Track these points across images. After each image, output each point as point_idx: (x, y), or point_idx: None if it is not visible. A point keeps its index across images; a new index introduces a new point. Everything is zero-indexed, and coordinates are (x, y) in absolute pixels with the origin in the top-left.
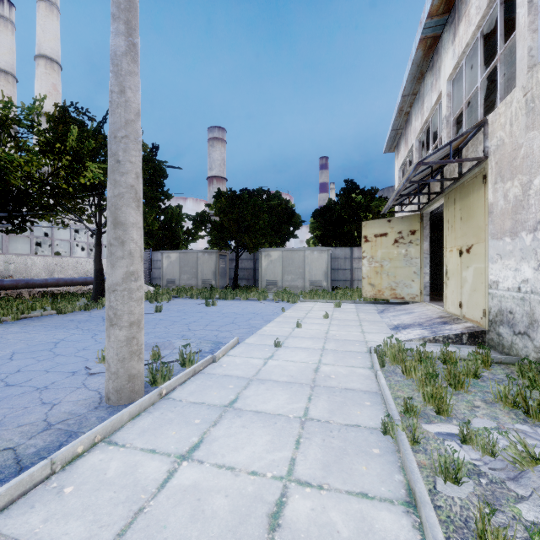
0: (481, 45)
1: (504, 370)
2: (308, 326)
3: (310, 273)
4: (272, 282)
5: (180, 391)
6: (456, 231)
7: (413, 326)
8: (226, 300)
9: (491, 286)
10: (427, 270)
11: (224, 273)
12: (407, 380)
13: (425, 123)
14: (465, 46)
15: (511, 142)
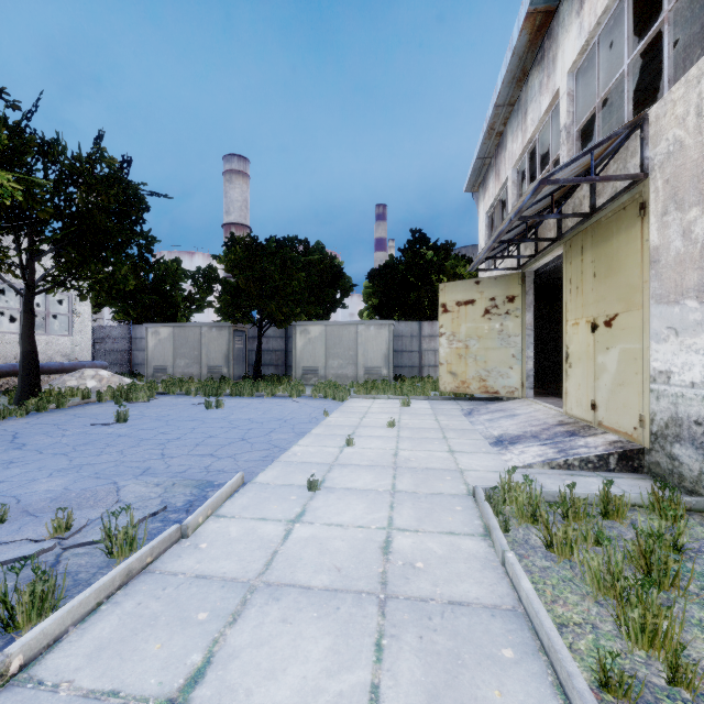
0: (629, 6)
1: None
2: (365, 441)
3: (364, 357)
4: (310, 369)
5: (72, 644)
6: (584, 294)
7: (525, 438)
8: (241, 398)
9: (655, 379)
10: (530, 353)
11: (242, 357)
12: (561, 567)
13: (529, 143)
14: (602, 13)
15: (700, 142)
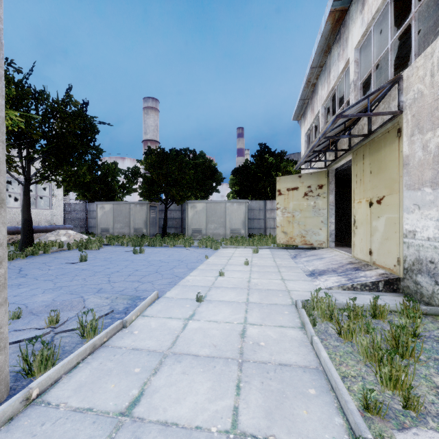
0: (392, 8)
1: (434, 324)
2: (230, 273)
3: (230, 222)
4: (197, 230)
5: (65, 384)
6: (365, 184)
7: (328, 272)
8: (154, 247)
9: (407, 235)
10: (332, 220)
11: (155, 222)
12: (346, 346)
13: (331, 91)
14: (375, 12)
15: (433, 92)
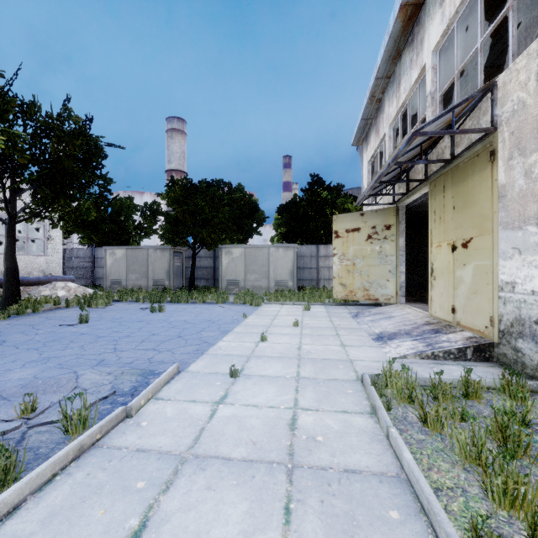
0: None
1: None
2: (275, 338)
3: (274, 272)
4: (233, 282)
5: (29, 511)
6: (446, 223)
7: (400, 335)
8: (179, 304)
9: (503, 288)
10: (403, 268)
11: (180, 272)
12: (434, 439)
13: (401, 107)
14: (459, 3)
15: None
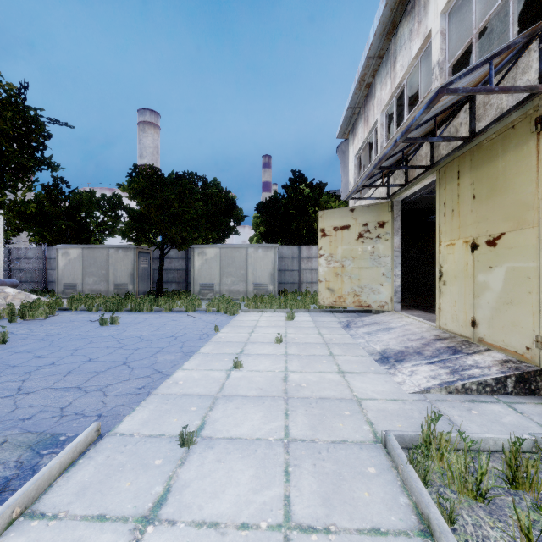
0: None
1: None
2: (253, 362)
3: (253, 275)
4: (207, 286)
5: None
6: (462, 216)
7: (410, 355)
8: (140, 313)
9: None
10: (398, 271)
11: (147, 275)
12: None
13: (397, 88)
14: None
15: None
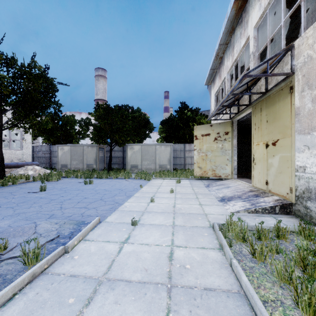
0: None
1: None
2: (159, 200)
3: (159, 160)
4: (134, 165)
5: None
6: (262, 130)
7: (235, 198)
8: (101, 179)
9: (298, 170)
10: (235, 158)
11: (103, 160)
12: (260, 266)
13: (235, 61)
14: None
15: None
